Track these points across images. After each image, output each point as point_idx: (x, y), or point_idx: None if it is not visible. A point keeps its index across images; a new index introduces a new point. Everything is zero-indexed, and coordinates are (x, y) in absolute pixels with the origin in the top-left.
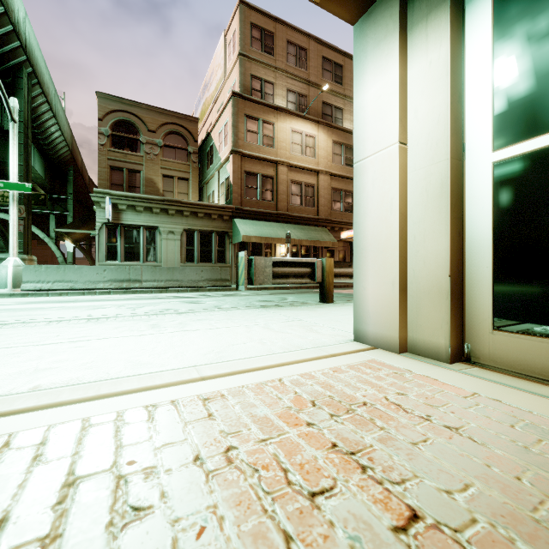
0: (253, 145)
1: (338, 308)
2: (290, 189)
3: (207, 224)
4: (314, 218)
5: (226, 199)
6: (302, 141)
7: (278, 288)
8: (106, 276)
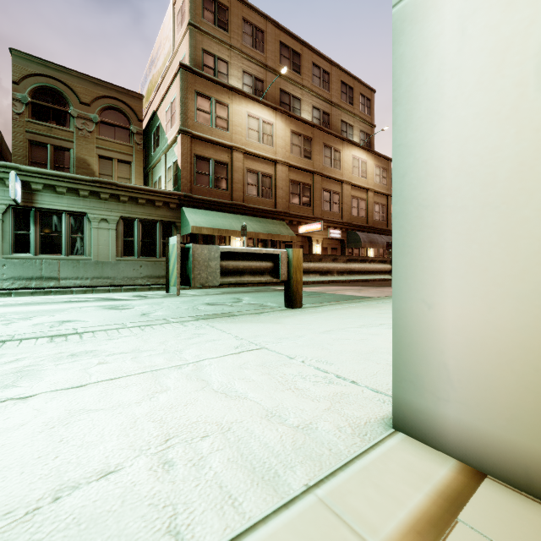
0: (205, 126)
1: (312, 317)
2: (246, 178)
3: (149, 212)
4: (272, 210)
5: (173, 185)
6: (259, 128)
7: (232, 286)
8: (6, 273)
